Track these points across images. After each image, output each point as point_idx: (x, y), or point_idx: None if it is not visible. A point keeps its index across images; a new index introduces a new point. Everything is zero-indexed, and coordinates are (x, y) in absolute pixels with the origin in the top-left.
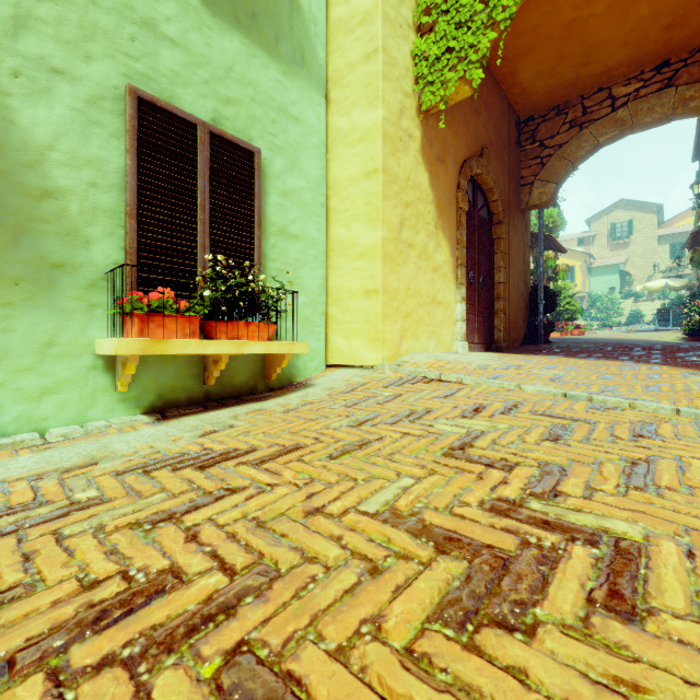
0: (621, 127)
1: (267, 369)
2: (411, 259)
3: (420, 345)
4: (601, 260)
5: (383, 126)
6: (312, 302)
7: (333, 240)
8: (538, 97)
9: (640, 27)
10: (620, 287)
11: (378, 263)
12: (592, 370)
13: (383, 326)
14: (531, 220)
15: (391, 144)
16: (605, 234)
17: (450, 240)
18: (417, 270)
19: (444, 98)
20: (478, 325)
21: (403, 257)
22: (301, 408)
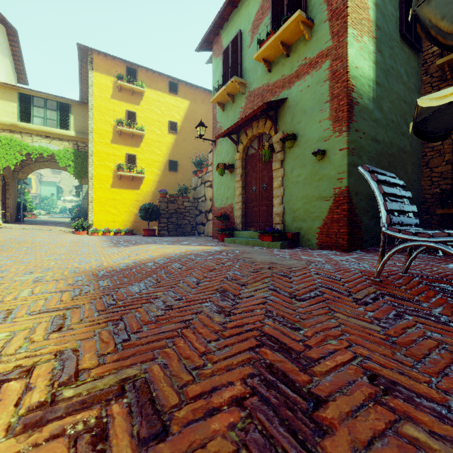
0: (47, 167)
1: None
2: None
3: None
4: (47, 178)
5: None
6: None
7: None
8: None
9: None
10: (57, 193)
11: None
12: (38, 227)
13: None
14: None
15: None
16: None
17: None
18: None
19: (2, 167)
20: (2, 216)
21: None
22: None
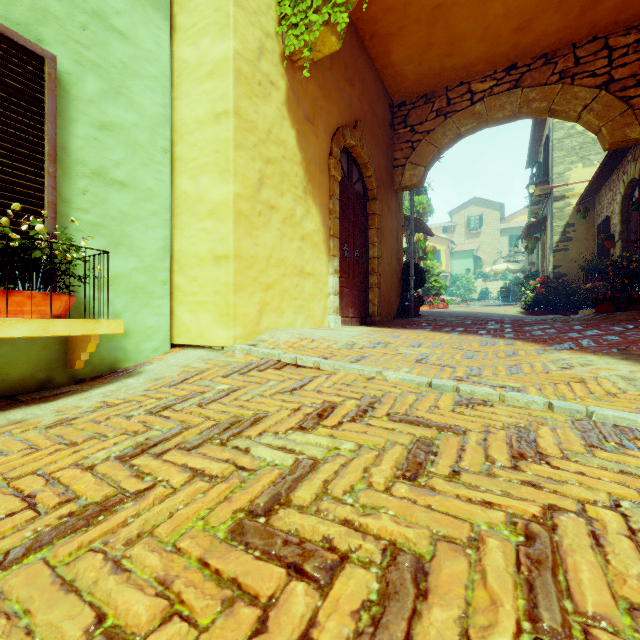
0: (479, 120)
1: (70, 354)
2: (274, 223)
3: (285, 320)
4: (460, 246)
5: (235, 60)
6: (148, 268)
7: (179, 194)
8: (409, 83)
9: (495, 25)
10: (474, 269)
11: (229, 223)
12: (456, 347)
13: (235, 299)
14: (405, 204)
15: (246, 85)
16: (463, 225)
17: (321, 208)
18: (281, 237)
19: (309, 45)
20: (353, 299)
21: (262, 220)
22: (82, 417)
